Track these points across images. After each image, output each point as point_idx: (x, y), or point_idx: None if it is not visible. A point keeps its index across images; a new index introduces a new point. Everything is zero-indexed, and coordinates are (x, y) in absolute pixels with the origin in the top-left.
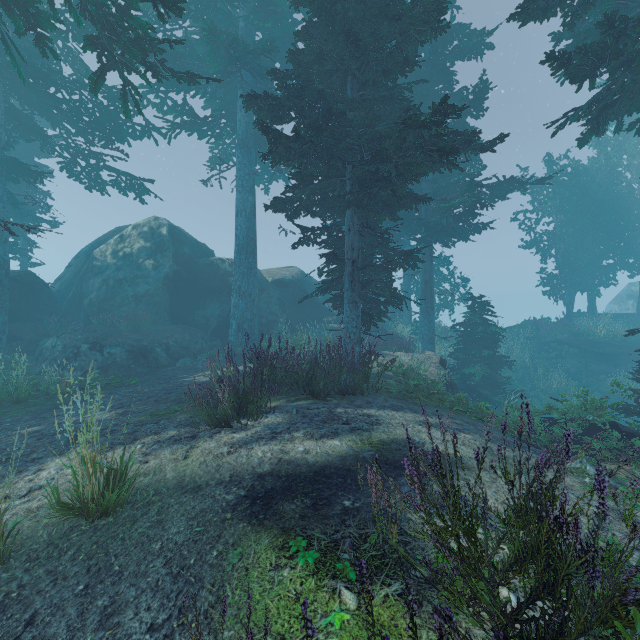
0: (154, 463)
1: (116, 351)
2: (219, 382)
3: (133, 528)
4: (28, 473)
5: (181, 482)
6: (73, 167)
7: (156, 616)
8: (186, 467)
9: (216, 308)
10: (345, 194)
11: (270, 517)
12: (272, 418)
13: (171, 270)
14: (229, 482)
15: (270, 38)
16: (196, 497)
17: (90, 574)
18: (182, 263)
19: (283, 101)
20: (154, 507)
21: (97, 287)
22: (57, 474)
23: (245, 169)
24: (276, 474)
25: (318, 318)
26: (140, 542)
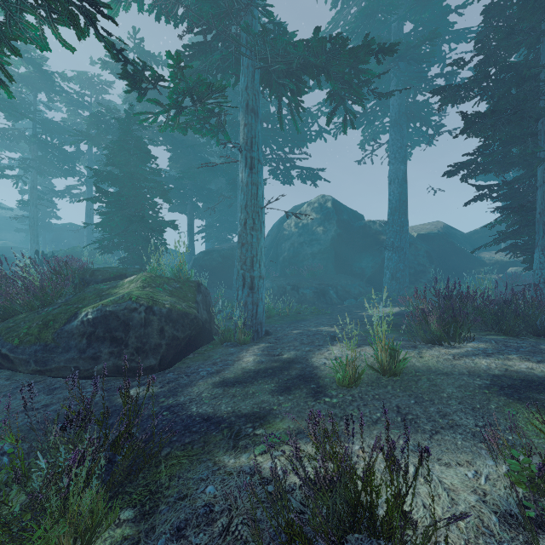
0: (400, 356)
1: (307, 291)
2: (421, 312)
3: (418, 384)
4: (324, 350)
5: (429, 369)
6: (276, 171)
7: (475, 422)
8: (426, 361)
9: (369, 261)
10: (543, 150)
11: (524, 398)
12: (474, 343)
13: (335, 233)
14: (469, 375)
15: (422, 24)
16: (449, 378)
17: (412, 398)
18: (342, 227)
19: (469, 85)
20: (422, 377)
21: (287, 248)
22: (342, 353)
23: (397, 144)
24: (509, 377)
25: (467, 269)
26: (430, 391)
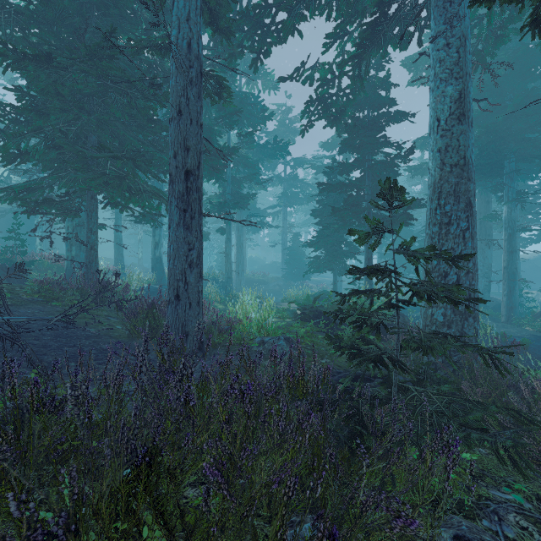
0: None
1: None
2: None
3: None
4: None
5: None
6: None
7: None
8: None
9: None
10: None
11: None
12: None
13: None
14: None
15: None
16: None
17: None
18: None
19: None
20: None
21: None
22: None
23: None
24: None
25: None
26: None
